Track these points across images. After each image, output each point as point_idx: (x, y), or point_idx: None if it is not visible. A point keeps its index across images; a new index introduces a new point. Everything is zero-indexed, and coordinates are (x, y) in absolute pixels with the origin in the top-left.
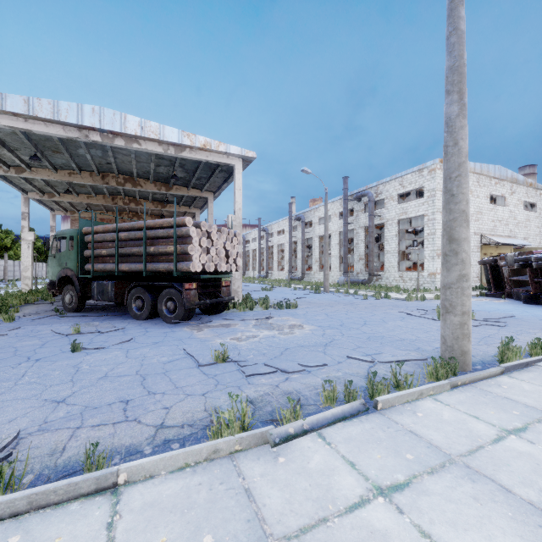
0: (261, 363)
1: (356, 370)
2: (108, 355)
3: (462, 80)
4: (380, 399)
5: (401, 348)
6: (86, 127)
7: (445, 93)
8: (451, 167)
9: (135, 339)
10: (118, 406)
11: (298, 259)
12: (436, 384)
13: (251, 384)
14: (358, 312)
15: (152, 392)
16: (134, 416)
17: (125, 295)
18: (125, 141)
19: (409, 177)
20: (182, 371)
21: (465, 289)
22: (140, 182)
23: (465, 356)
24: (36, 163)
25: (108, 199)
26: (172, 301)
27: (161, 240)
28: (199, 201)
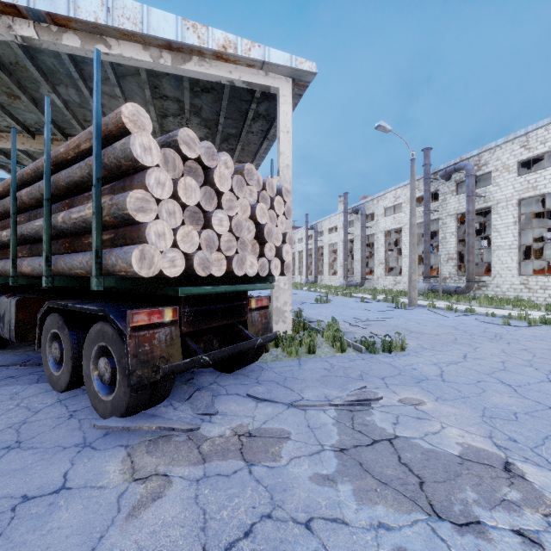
0: None
1: None
2: None
3: None
4: None
5: None
6: (4, 7)
7: None
8: None
9: None
10: None
11: (355, 261)
12: None
13: None
14: None
15: None
16: None
17: (36, 330)
18: (82, 38)
19: (541, 133)
20: None
21: None
22: None
23: None
24: (2, 124)
25: None
26: (107, 358)
27: (85, 194)
28: None
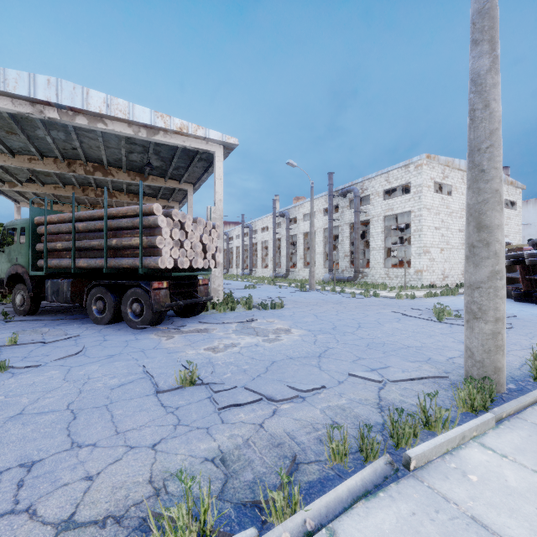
0: (240, 386)
1: (363, 394)
2: (41, 376)
3: (495, 25)
4: (413, 453)
5: (410, 359)
6: (40, 101)
7: (472, 44)
8: (481, 135)
9: (85, 351)
10: (12, 478)
11: (282, 256)
12: (480, 421)
13: (226, 424)
14: (349, 313)
15: (78, 444)
16: (29, 500)
17: (84, 296)
18: (88, 119)
19: (395, 173)
20: (132, 401)
21: (499, 289)
22: (111, 171)
23: (499, 374)
24: None
25: (78, 190)
26: (138, 303)
27: (125, 232)
28: (178, 194)
